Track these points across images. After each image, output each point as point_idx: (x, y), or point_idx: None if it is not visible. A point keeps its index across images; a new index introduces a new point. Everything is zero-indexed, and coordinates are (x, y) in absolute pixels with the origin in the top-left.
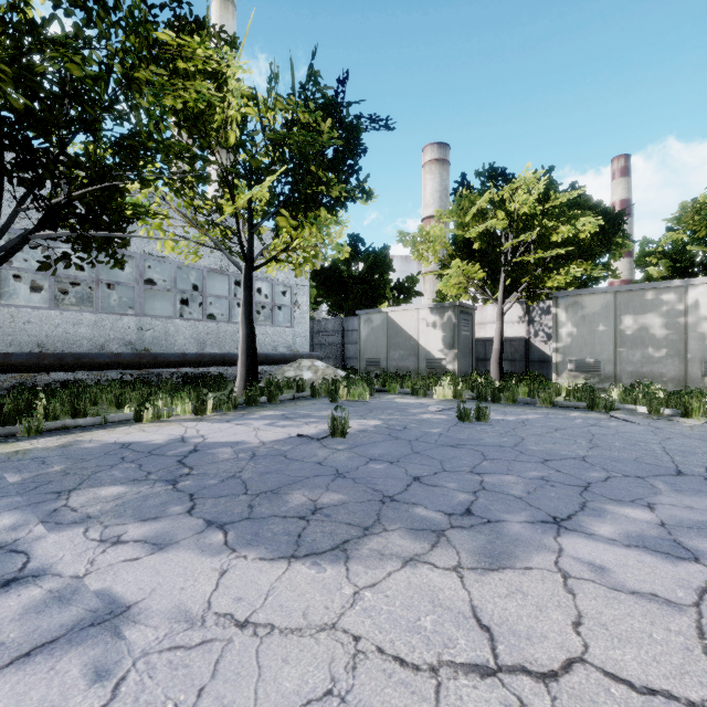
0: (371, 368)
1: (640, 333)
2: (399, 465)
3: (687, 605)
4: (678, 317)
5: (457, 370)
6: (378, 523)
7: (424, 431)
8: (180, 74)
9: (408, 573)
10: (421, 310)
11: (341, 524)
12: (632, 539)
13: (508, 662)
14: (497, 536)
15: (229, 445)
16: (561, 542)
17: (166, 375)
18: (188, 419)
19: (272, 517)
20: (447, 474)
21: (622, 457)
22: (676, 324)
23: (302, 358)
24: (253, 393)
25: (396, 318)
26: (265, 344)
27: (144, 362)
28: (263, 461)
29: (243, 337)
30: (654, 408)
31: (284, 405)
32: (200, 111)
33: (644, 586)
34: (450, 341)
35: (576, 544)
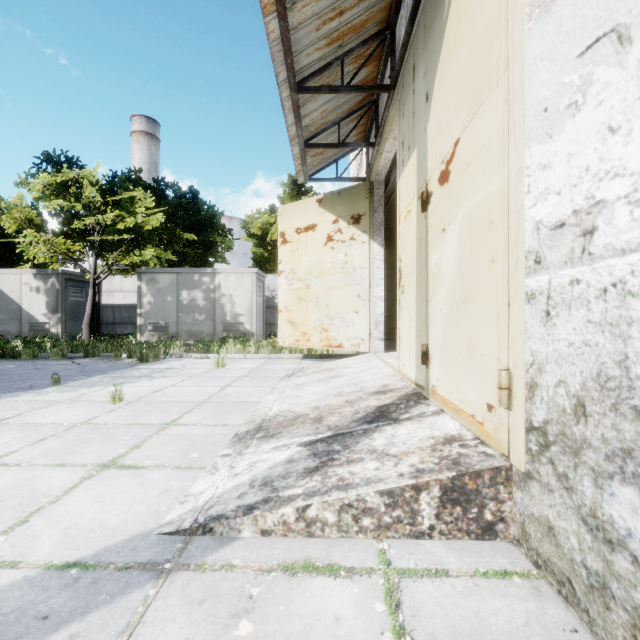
0: None
1: (191, 303)
2: None
3: None
4: (211, 293)
5: (61, 333)
6: None
7: None
8: None
9: None
10: (24, 275)
11: None
12: None
13: None
14: None
15: None
16: None
17: None
18: None
19: None
20: None
21: None
22: (210, 298)
23: None
24: None
25: None
26: None
27: None
28: None
29: None
30: (116, 353)
31: None
32: None
33: None
34: (54, 306)
35: None
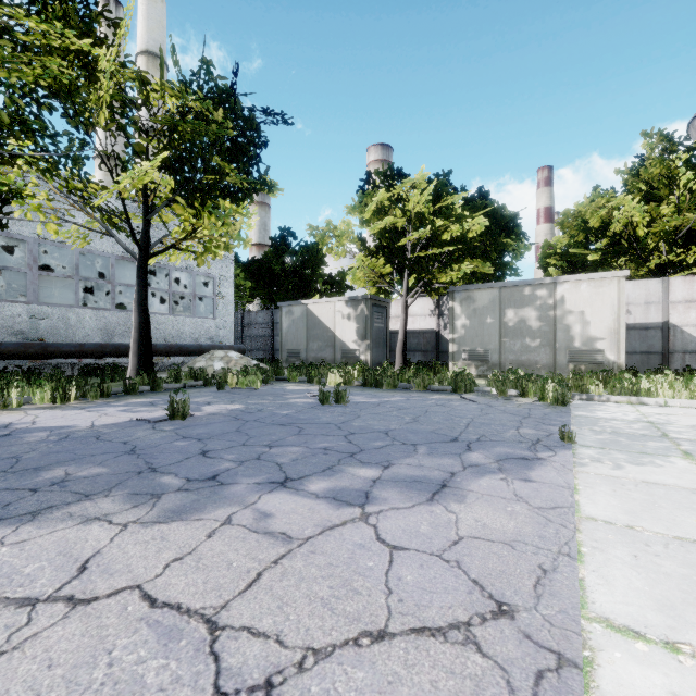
0: (292, 359)
1: (519, 324)
2: (204, 442)
3: (299, 539)
4: (549, 311)
5: (369, 360)
6: (107, 490)
7: (274, 413)
8: (32, 48)
9: (73, 530)
10: (337, 303)
11: (68, 493)
12: (331, 492)
13: (63, 593)
14: (210, 495)
15: (50, 430)
16: (262, 498)
17: (66, 366)
18: (41, 407)
19: (1, 490)
20: (240, 447)
21: (423, 430)
22: (548, 317)
23: (221, 349)
24: (140, 382)
25: (314, 310)
26: (184, 335)
27: (31, 352)
28: (67, 442)
29: (136, 326)
30: (500, 389)
31: (165, 394)
32: (59, 88)
33: (285, 527)
34: (363, 333)
35: (274, 498)
